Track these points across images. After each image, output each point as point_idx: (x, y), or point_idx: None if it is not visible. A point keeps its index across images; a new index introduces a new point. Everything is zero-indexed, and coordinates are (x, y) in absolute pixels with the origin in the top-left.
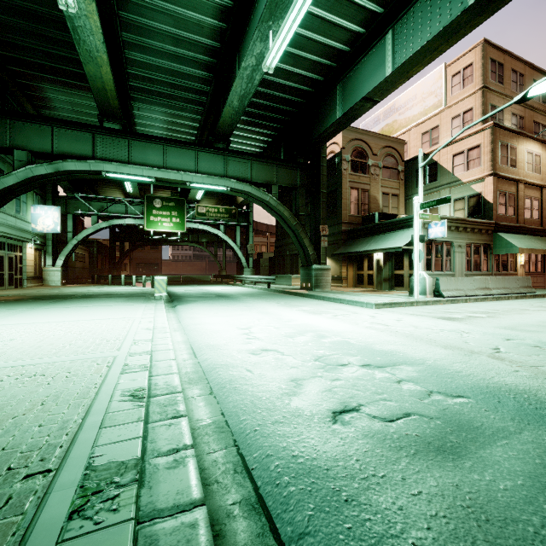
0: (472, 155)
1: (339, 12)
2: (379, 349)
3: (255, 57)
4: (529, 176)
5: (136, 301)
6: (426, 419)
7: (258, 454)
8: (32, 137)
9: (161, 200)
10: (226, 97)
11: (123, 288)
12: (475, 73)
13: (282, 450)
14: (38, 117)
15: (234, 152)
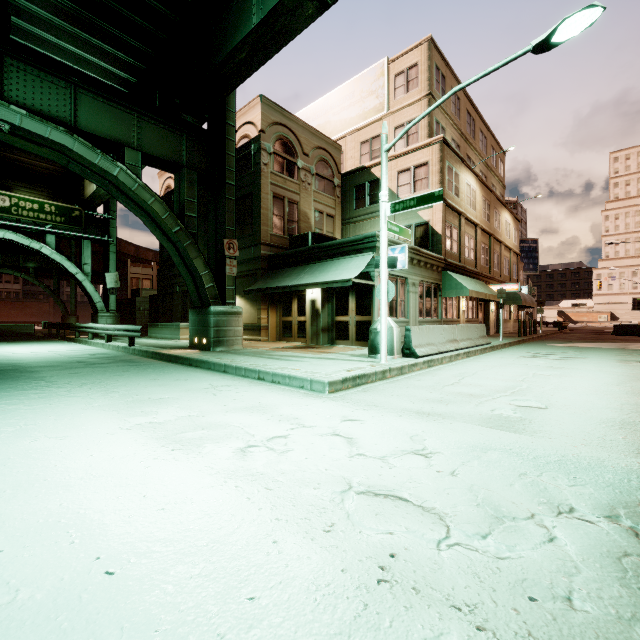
0: (419, 174)
1: None
2: None
3: None
4: (468, 210)
5: None
6: None
7: None
8: None
9: None
10: None
11: None
12: (421, 76)
13: None
14: None
15: (25, 50)
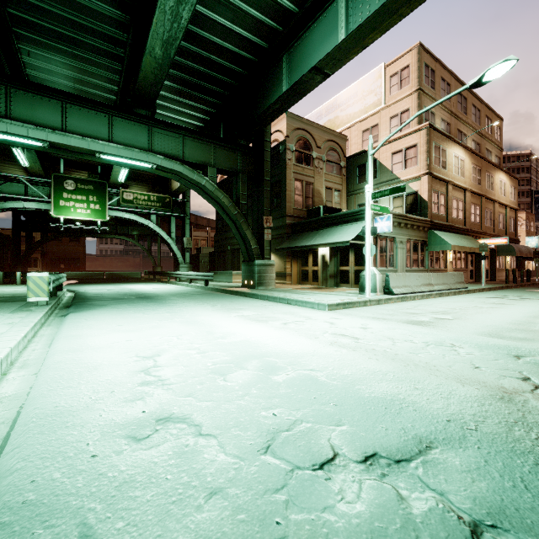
0: (409, 154)
1: None
2: (369, 395)
3: None
4: (456, 178)
5: (2, 309)
6: None
7: None
8: None
9: (75, 182)
10: None
11: (12, 289)
12: (412, 75)
13: None
14: None
15: (161, 122)
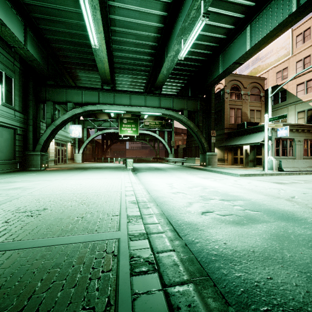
0: (309, 84)
1: (219, 20)
2: (231, 194)
3: (175, 51)
4: None
5: (118, 171)
6: (238, 216)
7: (174, 220)
8: (74, 96)
9: (127, 119)
10: (160, 68)
11: (110, 164)
12: None
13: (182, 219)
14: (77, 87)
15: (164, 94)
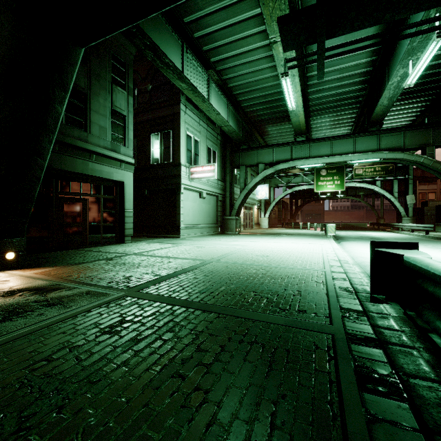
0: None
1: None
2: None
3: (399, 76)
4: None
5: (316, 238)
6: None
7: None
8: (265, 156)
9: (326, 170)
10: (378, 95)
11: (303, 231)
12: None
13: None
14: (267, 146)
15: (386, 129)
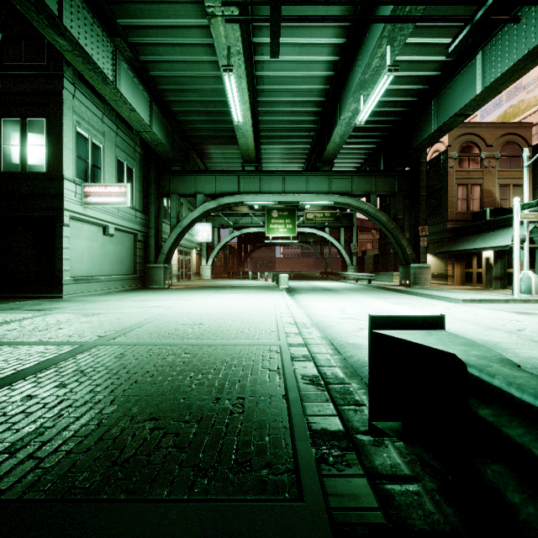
0: None
1: (425, 53)
2: None
3: (351, 111)
4: None
5: (267, 291)
6: None
7: (337, 341)
8: (205, 185)
9: (277, 211)
10: (330, 132)
11: (252, 282)
12: None
13: (346, 341)
14: (209, 171)
15: (336, 171)
